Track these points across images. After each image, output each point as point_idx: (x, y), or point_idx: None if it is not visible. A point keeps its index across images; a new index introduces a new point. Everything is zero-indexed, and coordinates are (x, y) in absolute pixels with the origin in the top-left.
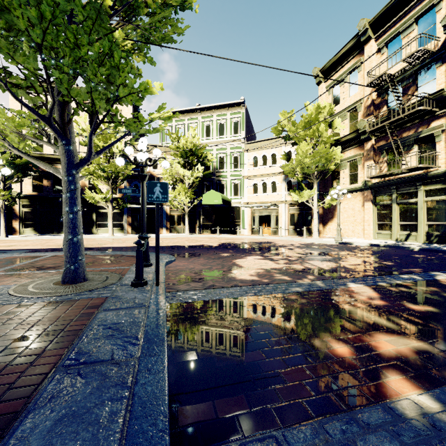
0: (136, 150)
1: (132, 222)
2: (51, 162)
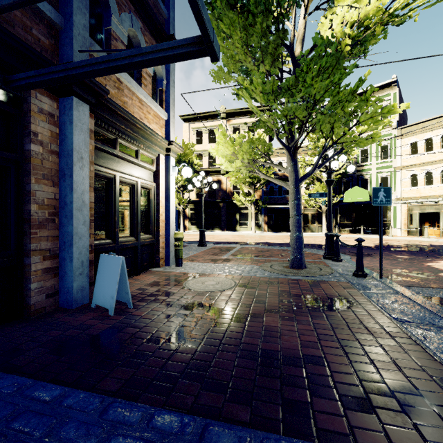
0: (272, 155)
1: (268, 221)
2: (207, 174)
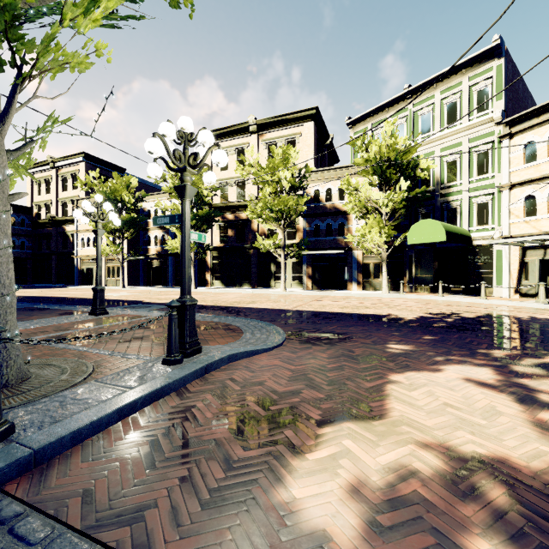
0: (317, 179)
1: (313, 274)
2: (234, 210)
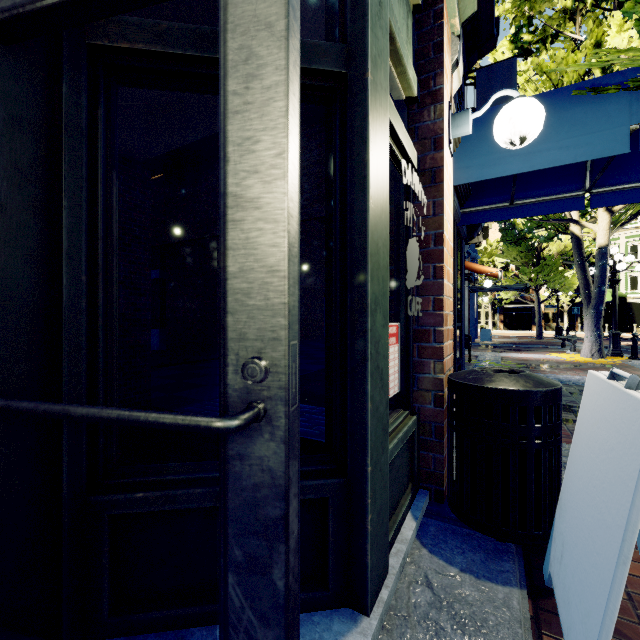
0: None
1: (504, 320)
2: None
